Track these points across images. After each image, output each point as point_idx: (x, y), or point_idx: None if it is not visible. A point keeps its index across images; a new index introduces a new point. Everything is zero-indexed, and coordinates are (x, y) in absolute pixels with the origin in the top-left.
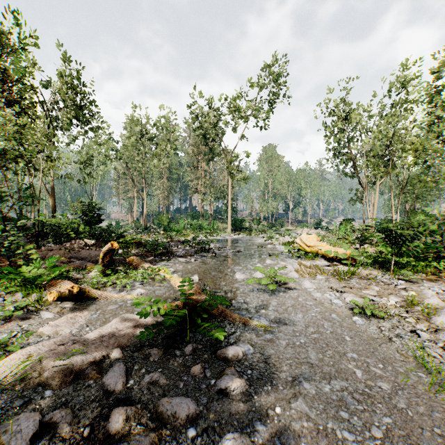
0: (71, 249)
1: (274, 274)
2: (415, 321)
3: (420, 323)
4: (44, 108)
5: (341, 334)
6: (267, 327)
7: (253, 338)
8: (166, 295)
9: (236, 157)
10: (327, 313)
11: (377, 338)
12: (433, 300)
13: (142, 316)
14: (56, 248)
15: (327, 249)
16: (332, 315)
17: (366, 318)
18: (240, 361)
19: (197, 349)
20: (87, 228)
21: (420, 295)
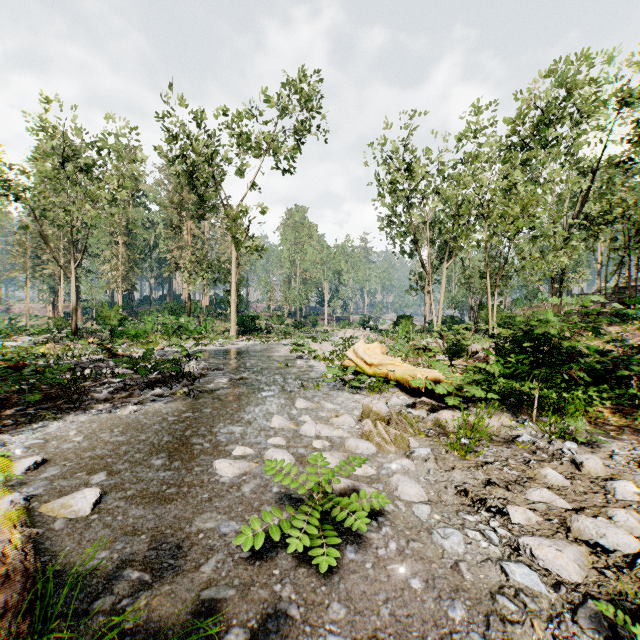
0: None
1: (329, 486)
2: None
3: None
4: None
5: None
6: None
7: None
8: None
9: (243, 212)
10: None
11: None
12: None
13: None
14: None
15: (405, 371)
16: None
17: None
18: None
19: None
20: None
21: None
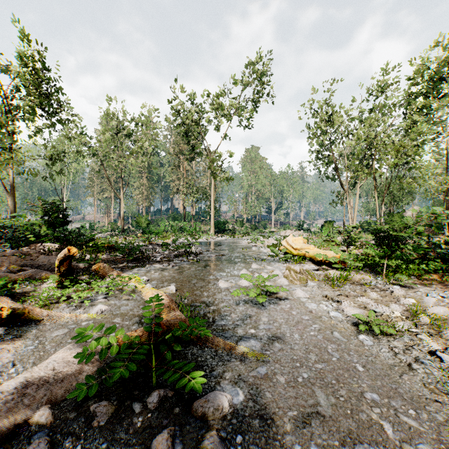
0: (30, 255)
1: (264, 283)
2: (429, 338)
3: (435, 341)
4: (1, 93)
5: (351, 362)
6: (259, 355)
7: (242, 374)
8: (134, 312)
9: (219, 156)
10: (327, 330)
11: (394, 365)
12: (439, 309)
13: (83, 358)
14: (10, 254)
15: (315, 252)
16: (334, 333)
17: (373, 336)
18: (226, 417)
19: (165, 398)
20: (50, 230)
21: (421, 303)
